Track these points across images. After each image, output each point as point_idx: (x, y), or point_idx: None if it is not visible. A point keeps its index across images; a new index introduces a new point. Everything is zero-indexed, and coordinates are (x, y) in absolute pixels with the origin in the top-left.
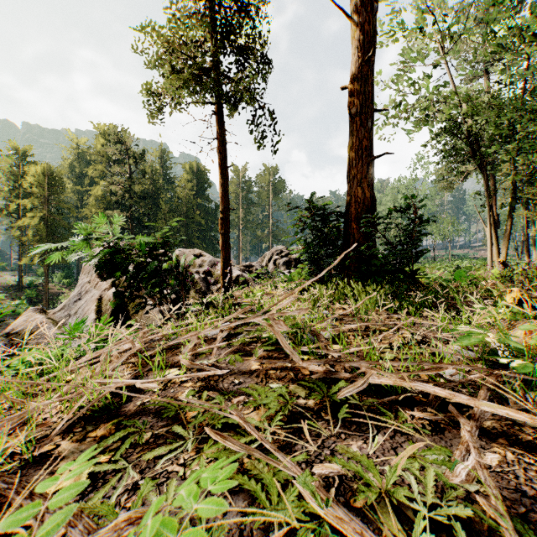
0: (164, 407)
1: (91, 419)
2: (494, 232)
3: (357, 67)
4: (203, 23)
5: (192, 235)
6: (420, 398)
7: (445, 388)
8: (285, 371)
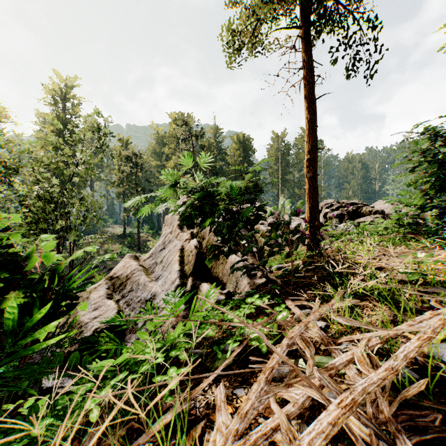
0: None
1: None
2: None
3: None
4: None
5: None
6: None
7: None
8: None
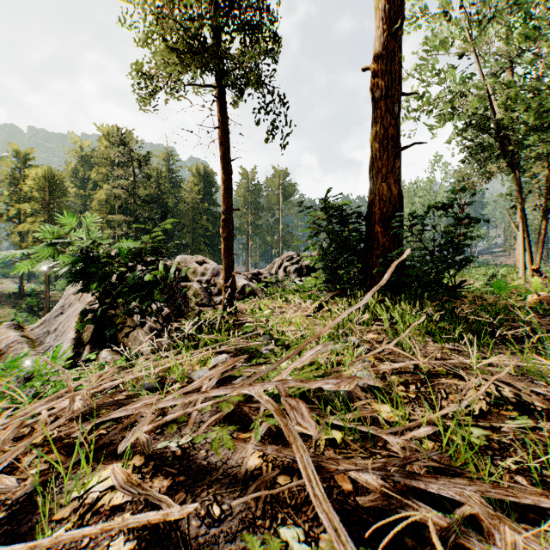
0: None
1: None
2: (526, 237)
3: (382, 43)
4: None
5: (199, 240)
6: None
7: None
8: None
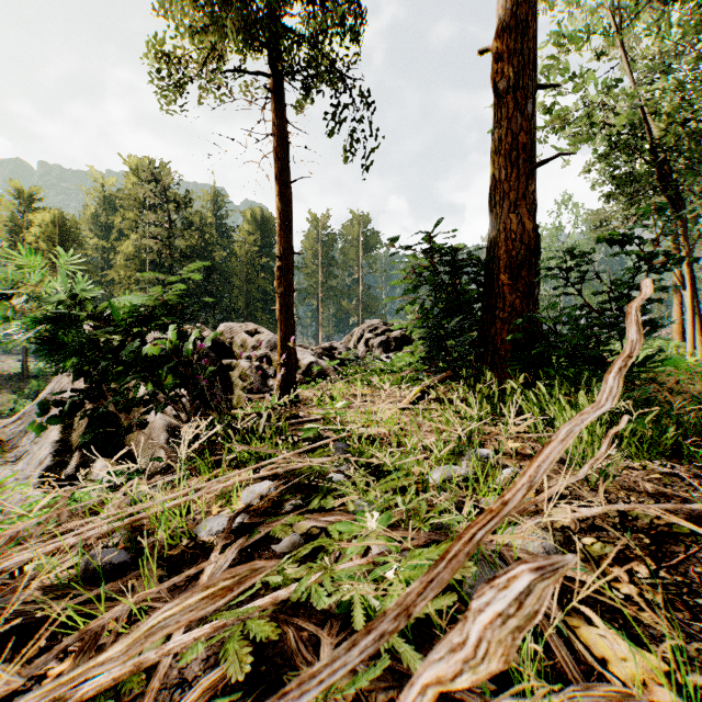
0: None
1: None
2: (694, 298)
3: (510, 9)
4: None
5: (255, 306)
6: None
7: None
8: None
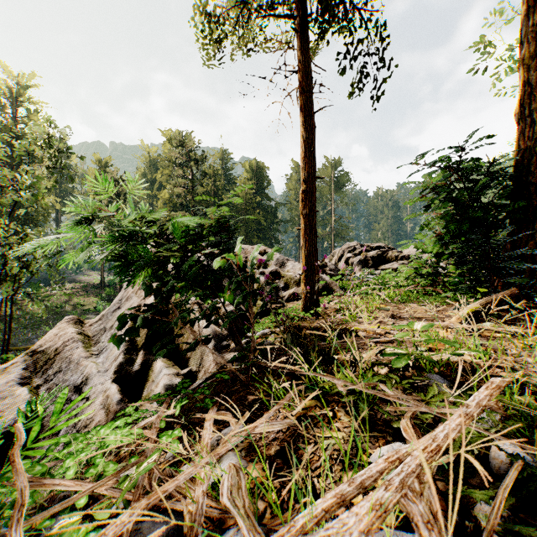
0: None
1: None
2: None
3: None
4: None
5: (252, 234)
6: None
7: None
8: None
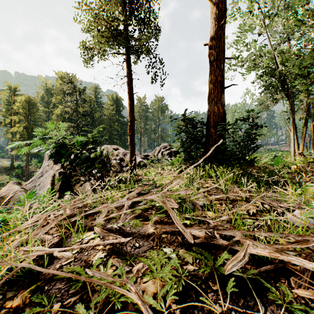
0: (77, 271)
1: (15, 284)
2: (295, 135)
3: (214, 31)
4: (118, 2)
5: (113, 137)
6: (288, 265)
7: (312, 258)
8: (174, 235)
